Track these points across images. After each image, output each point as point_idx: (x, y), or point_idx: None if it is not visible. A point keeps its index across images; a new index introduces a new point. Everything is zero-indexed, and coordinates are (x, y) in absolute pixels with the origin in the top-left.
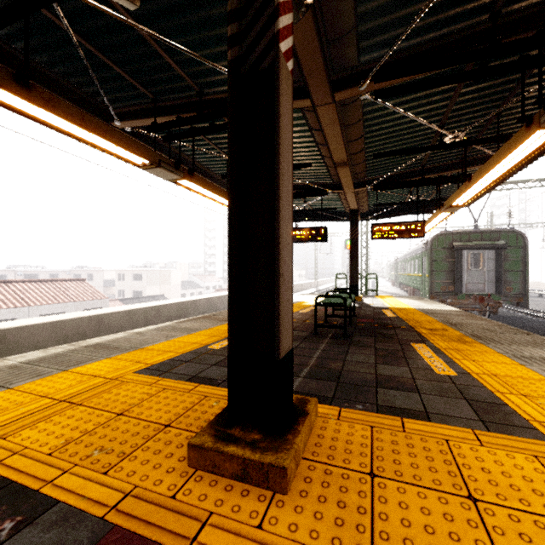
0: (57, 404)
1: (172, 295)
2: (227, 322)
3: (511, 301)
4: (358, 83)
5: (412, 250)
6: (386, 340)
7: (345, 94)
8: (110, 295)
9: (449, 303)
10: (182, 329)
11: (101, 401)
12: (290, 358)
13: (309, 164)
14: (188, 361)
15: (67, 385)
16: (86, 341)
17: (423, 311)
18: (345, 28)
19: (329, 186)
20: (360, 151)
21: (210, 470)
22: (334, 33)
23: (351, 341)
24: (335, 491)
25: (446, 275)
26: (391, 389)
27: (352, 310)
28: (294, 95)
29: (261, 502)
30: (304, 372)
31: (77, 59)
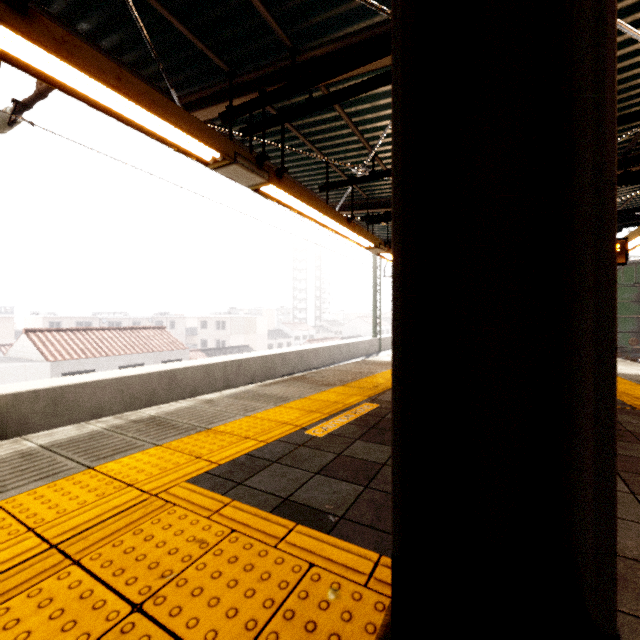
0: (41, 554)
1: (258, 345)
2: (393, 454)
3: None
4: None
5: None
6: None
7: None
8: (192, 344)
9: None
10: (267, 398)
11: (116, 556)
12: None
13: None
14: (275, 460)
15: (79, 502)
16: (139, 411)
17: (627, 377)
18: None
19: None
20: None
21: None
22: None
23: None
24: None
25: (638, 323)
26: None
27: None
28: None
29: None
30: None
31: (126, 18)
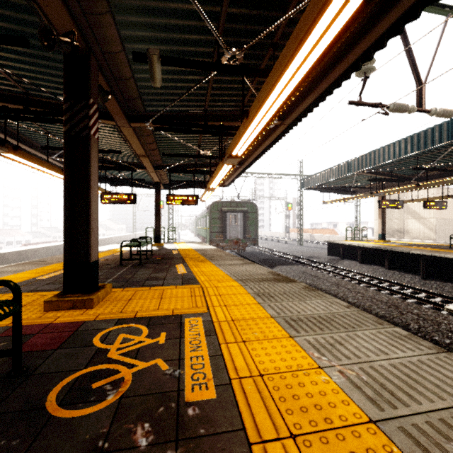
0: None
1: None
2: (64, 249)
3: (251, 243)
4: (144, 122)
5: (203, 211)
6: (163, 264)
7: (137, 124)
8: None
9: (221, 246)
10: (6, 272)
11: None
12: (97, 264)
13: (120, 152)
14: (23, 285)
15: None
16: None
17: (196, 249)
18: (134, 96)
19: (137, 165)
20: (155, 149)
21: (57, 309)
22: (128, 97)
23: (143, 266)
24: (113, 305)
25: (219, 228)
26: (152, 280)
27: (150, 251)
28: (105, 116)
29: (82, 311)
30: (109, 281)
31: None
